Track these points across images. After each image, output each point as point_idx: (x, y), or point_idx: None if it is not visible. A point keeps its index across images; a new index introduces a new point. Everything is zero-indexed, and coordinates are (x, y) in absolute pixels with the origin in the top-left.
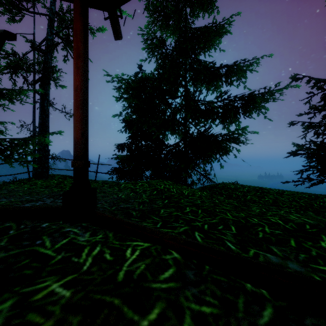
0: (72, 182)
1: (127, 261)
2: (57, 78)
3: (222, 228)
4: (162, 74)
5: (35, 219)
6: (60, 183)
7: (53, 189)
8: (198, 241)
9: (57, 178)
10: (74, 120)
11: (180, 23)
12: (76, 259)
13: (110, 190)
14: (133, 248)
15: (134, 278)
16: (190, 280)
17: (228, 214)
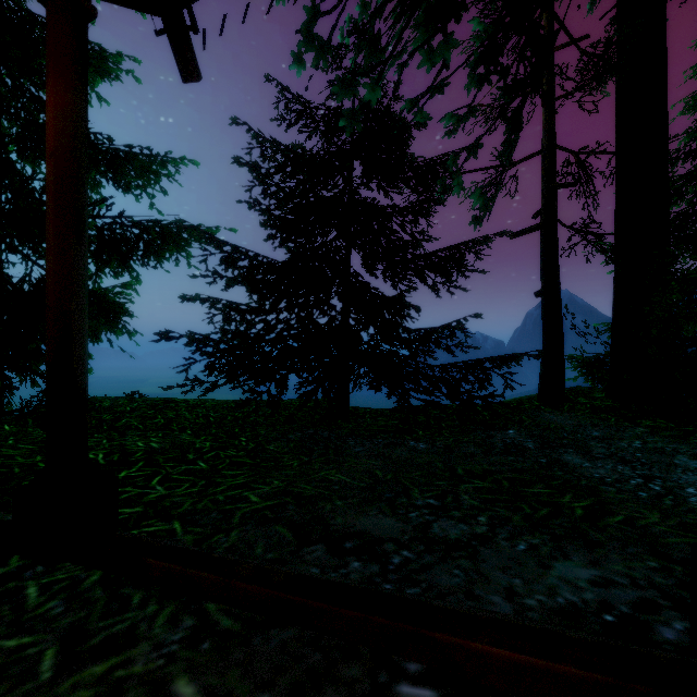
0: None
1: None
2: None
3: None
4: None
5: None
6: None
7: None
8: None
9: None
10: None
11: None
12: None
13: None
14: None
15: None
16: None
17: None
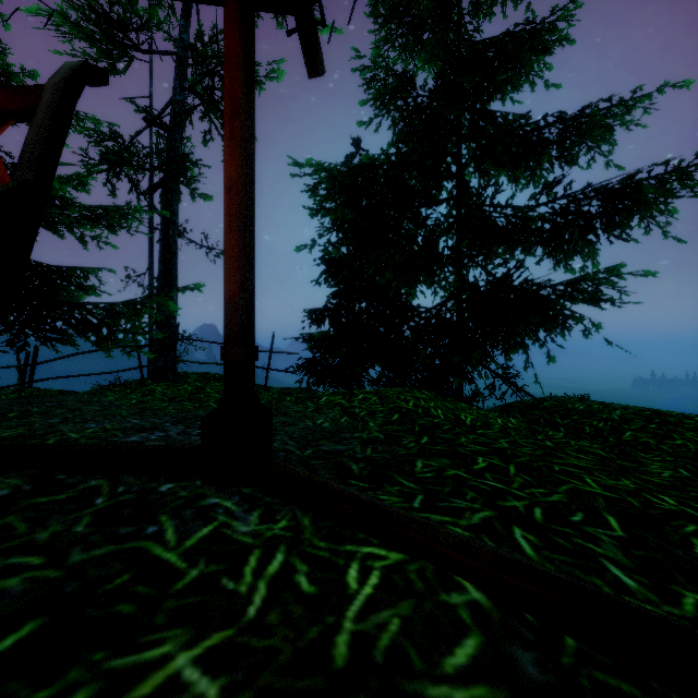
0: (220, 390)
1: (352, 603)
2: (193, 177)
3: (584, 522)
4: (405, 152)
5: (147, 473)
6: (198, 391)
7: (184, 403)
8: (527, 556)
9: (193, 379)
10: (225, 256)
11: (446, 34)
12: (230, 582)
13: (297, 409)
14: (363, 565)
15: (377, 663)
16: (530, 683)
17: (589, 481)
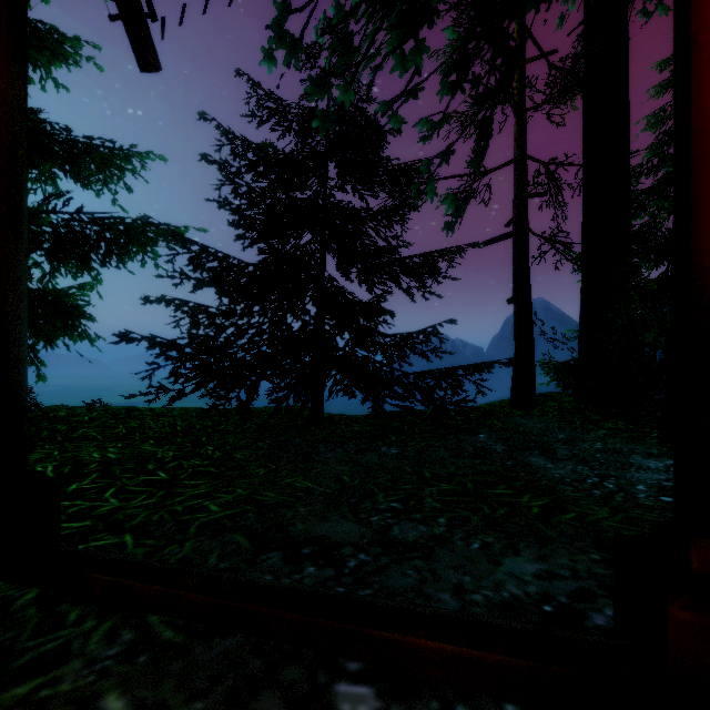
0: None
1: None
2: None
3: None
4: None
5: None
6: None
7: None
8: None
9: None
10: None
11: None
12: None
13: None
14: None
15: None
16: None
17: None
